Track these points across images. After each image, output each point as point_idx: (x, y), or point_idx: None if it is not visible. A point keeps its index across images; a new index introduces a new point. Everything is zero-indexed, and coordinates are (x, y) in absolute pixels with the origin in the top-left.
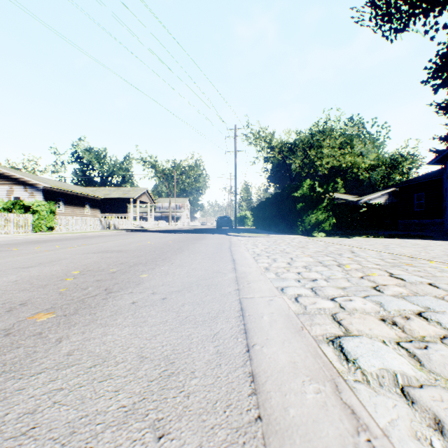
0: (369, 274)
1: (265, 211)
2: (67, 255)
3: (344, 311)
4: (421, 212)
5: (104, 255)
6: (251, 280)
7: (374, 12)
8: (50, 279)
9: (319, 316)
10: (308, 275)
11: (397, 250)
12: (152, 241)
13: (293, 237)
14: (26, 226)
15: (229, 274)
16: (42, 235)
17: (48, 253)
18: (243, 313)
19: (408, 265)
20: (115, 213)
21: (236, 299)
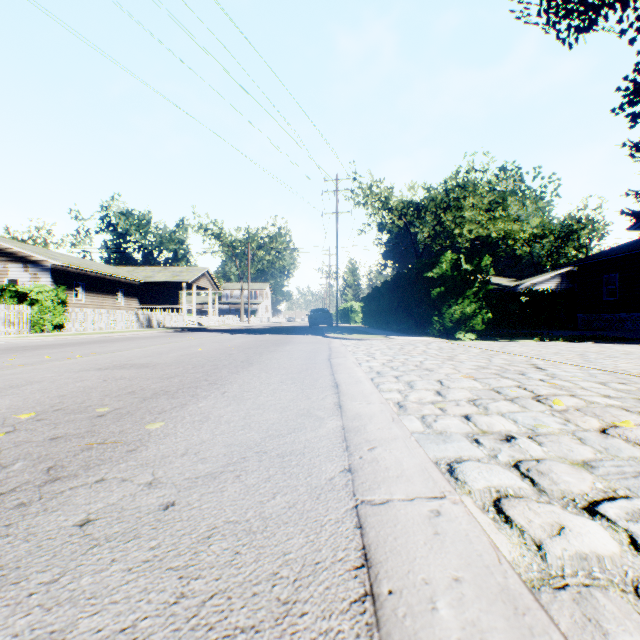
0: (615, 422)
1: (381, 301)
2: (48, 375)
3: None
4: (613, 302)
5: (113, 373)
6: (376, 438)
7: (546, 2)
8: None
9: (606, 600)
10: (489, 424)
11: (608, 363)
12: (206, 347)
13: (427, 341)
14: (20, 323)
15: (328, 419)
16: (40, 337)
17: (20, 370)
18: (374, 585)
19: None
20: (161, 305)
21: (347, 508)
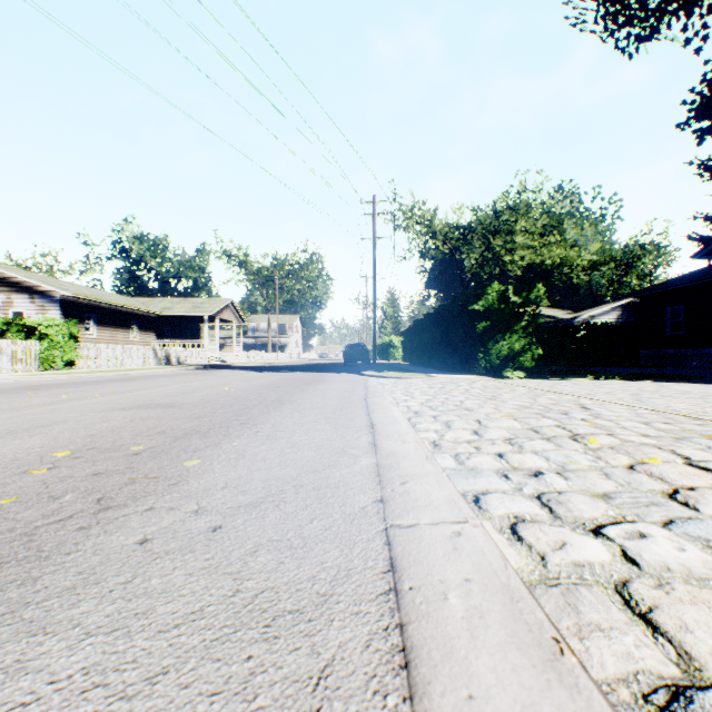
0: (643, 459)
1: (423, 336)
2: (71, 414)
3: (644, 576)
4: (678, 337)
5: (139, 413)
6: (408, 473)
7: (603, 8)
8: (2, 471)
9: (588, 592)
10: (520, 461)
11: (660, 403)
12: (233, 385)
13: (472, 379)
14: (28, 360)
15: (363, 457)
16: (51, 375)
17: (40, 410)
18: (398, 583)
19: (704, 437)
20: (180, 339)
21: (378, 530)
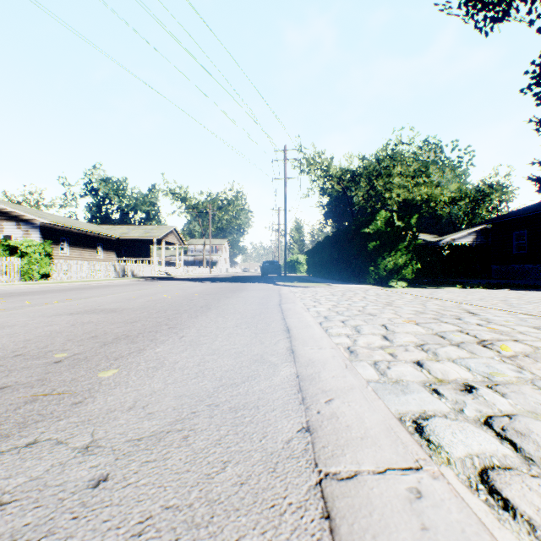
0: None
1: (323, 254)
2: (22, 319)
3: None
4: (522, 255)
5: (82, 318)
6: (332, 388)
7: None
8: None
9: None
10: (443, 371)
11: (531, 308)
12: (171, 293)
13: (365, 288)
14: (11, 273)
15: (282, 366)
16: (27, 285)
17: None
18: None
19: None
20: (135, 257)
21: (310, 486)
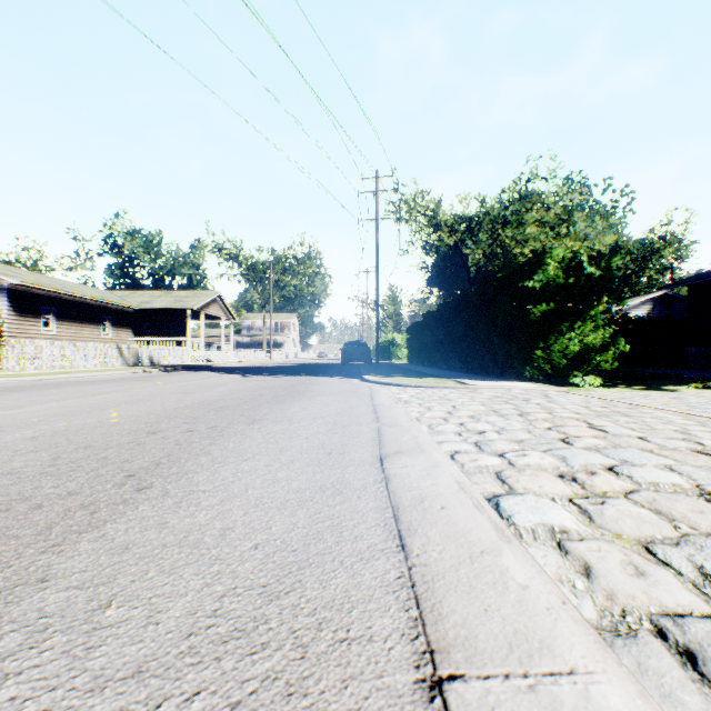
0: None
1: (437, 331)
2: None
3: None
4: None
5: None
6: None
7: None
8: None
9: None
10: None
11: None
12: (143, 405)
13: (532, 389)
14: None
15: None
16: None
17: None
18: None
19: None
20: (162, 337)
21: None
